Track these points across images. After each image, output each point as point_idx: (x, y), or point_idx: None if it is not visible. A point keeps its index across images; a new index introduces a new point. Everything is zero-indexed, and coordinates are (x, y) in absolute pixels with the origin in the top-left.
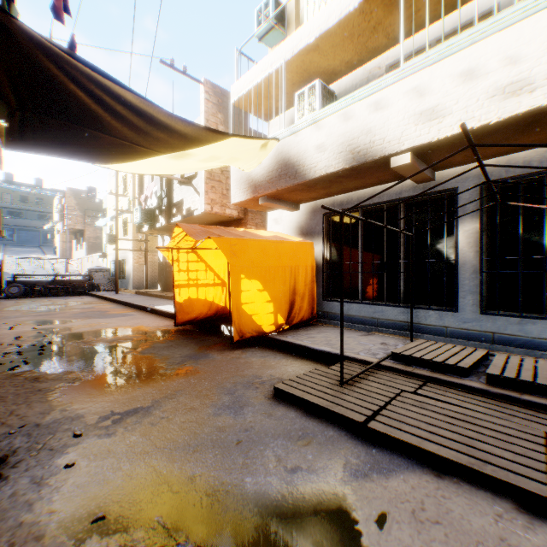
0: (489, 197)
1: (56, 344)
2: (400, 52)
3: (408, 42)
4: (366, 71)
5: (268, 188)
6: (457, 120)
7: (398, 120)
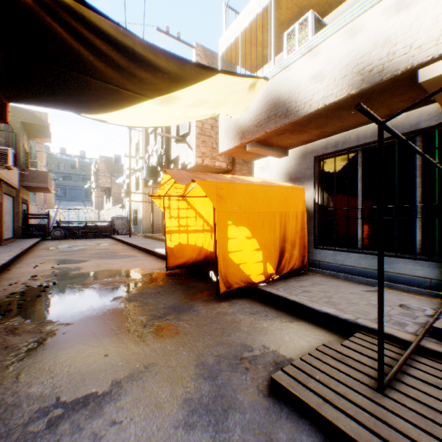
0: None
1: (60, 284)
2: None
3: None
4: None
5: (256, 132)
6: None
7: (435, 15)
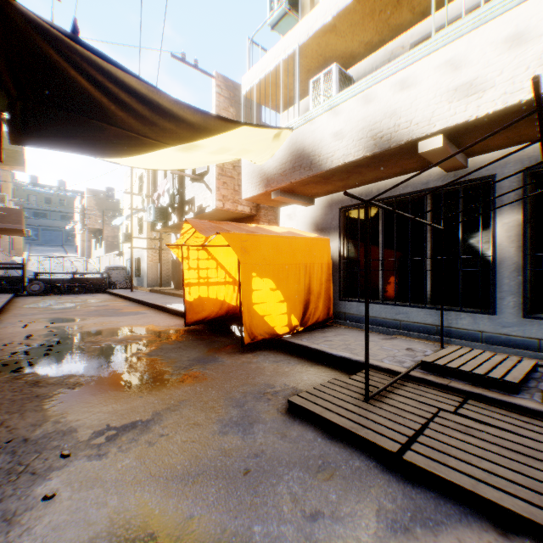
0: (533, 184)
1: (65, 343)
2: (426, 28)
3: (435, 16)
4: (387, 52)
5: (281, 181)
6: (501, 94)
7: (428, 99)
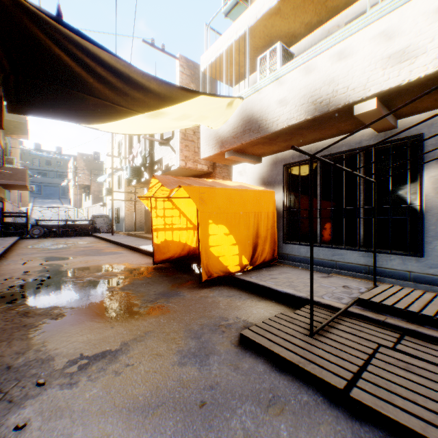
0: None
1: (54, 278)
2: (359, 8)
3: None
4: (324, 31)
5: (234, 143)
6: (432, 59)
7: (363, 67)
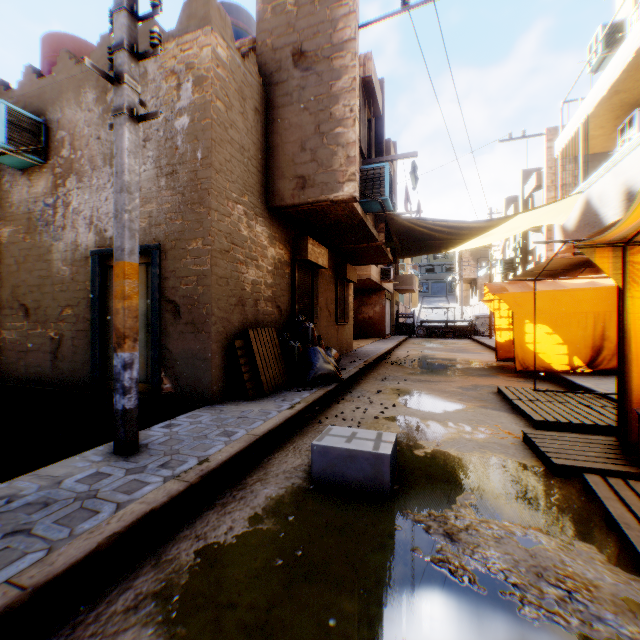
0: None
1: (421, 360)
2: None
3: None
4: None
5: (576, 237)
6: None
7: None
